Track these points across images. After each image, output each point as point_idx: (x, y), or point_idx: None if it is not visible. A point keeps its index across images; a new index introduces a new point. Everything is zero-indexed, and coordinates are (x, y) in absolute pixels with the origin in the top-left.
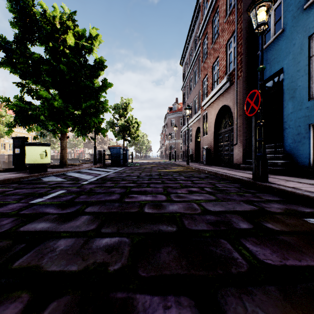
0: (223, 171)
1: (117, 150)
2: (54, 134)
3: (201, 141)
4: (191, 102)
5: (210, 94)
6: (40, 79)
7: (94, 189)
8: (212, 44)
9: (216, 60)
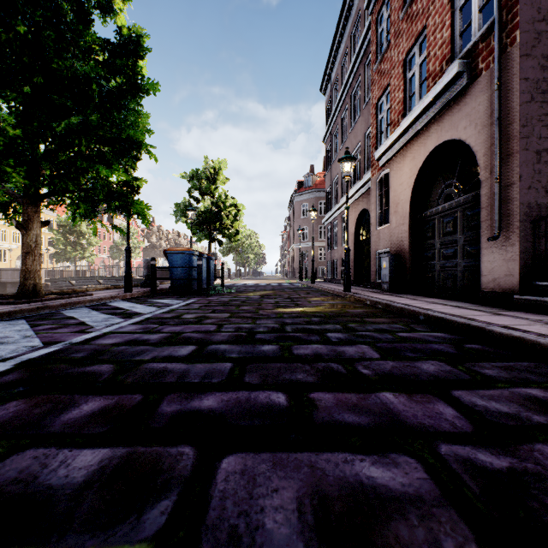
0: (495, 322)
1: (183, 258)
2: (10, 215)
3: (372, 238)
4: None
5: (400, 125)
6: None
7: None
8: (403, 8)
9: (416, 40)
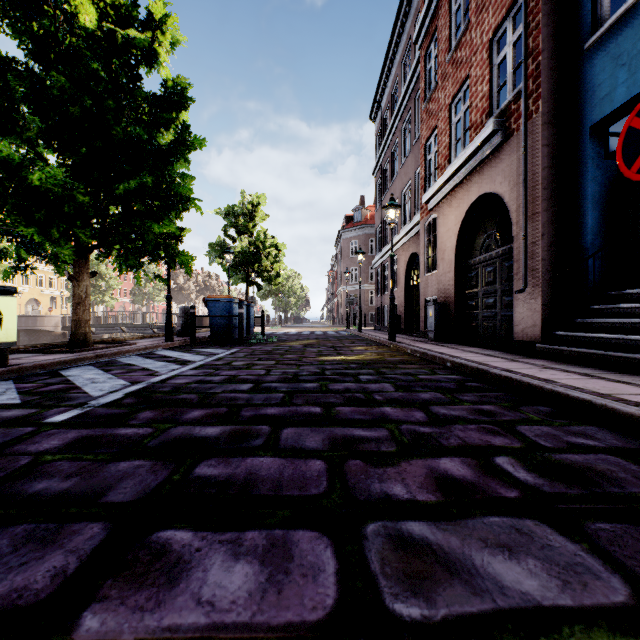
0: (502, 366)
1: (223, 306)
2: (59, 266)
3: (421, 284)
4: (396, 199)
5: (445, 172)
6: (15, 122)
7: (41, 467)
8: (449, 52)
9: (460, 87)
